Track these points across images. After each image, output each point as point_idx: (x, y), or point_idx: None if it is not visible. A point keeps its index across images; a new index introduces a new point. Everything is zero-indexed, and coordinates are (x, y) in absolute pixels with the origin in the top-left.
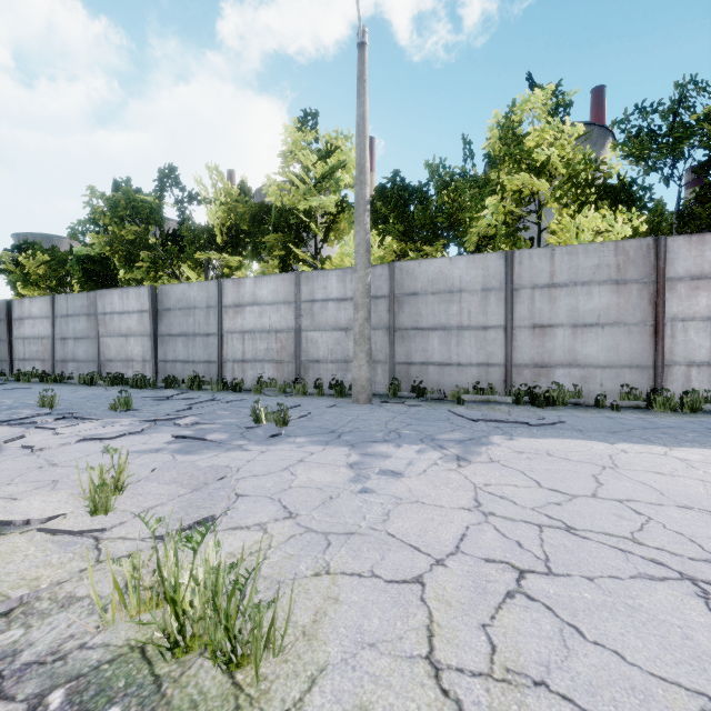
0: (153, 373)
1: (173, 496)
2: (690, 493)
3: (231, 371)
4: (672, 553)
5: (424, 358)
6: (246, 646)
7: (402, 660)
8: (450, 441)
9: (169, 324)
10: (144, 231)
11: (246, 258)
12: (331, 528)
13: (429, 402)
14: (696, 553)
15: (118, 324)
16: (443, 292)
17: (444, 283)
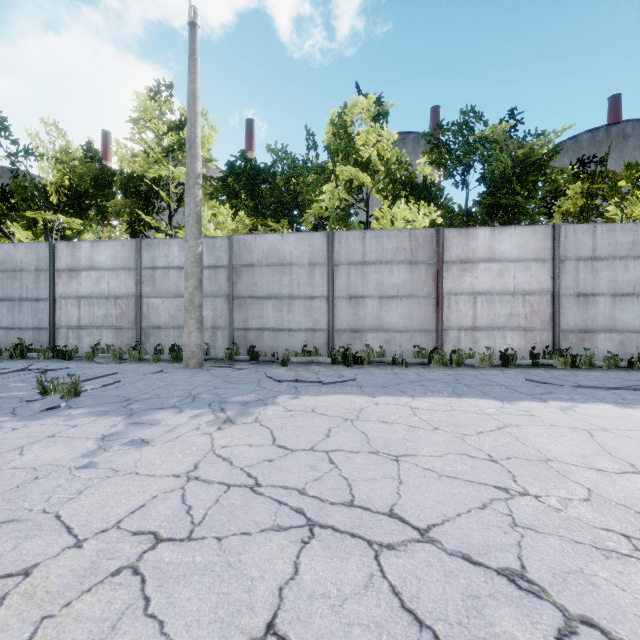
0: None
1: None
2: (390, 439)
3: (65, 338)
4: (321, 500)
5: (260, 324)
6: None
7: None
8: (237, 403)
9: None
10: None
11: (90, 221)
12: None
13: (259, 365)
14: (340, 497)
15: None
16: (276, 265)
17: (277, 257)
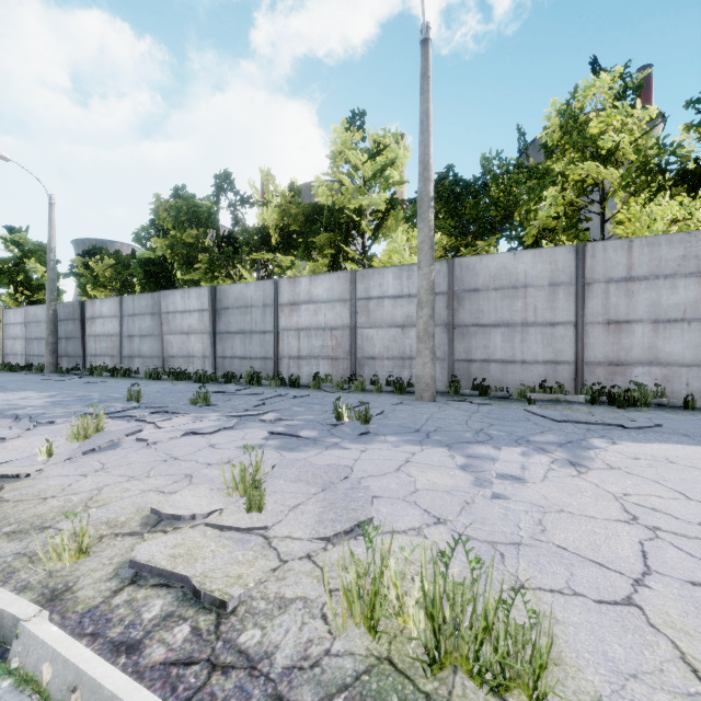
0: (213, 369)
1: (308, 494)
2: None
3: (287, 367)
4: None
5: (486, 355)
6: (512, 669)
7: (683, 697)
8: (549, 444)
9: (227, 322)
10: (204, 234)
11: (296, 257)
12: (491, 536)
13: (495, 401)
14: None
15: (180, 323)
16: (507, 288)
17: (508, 279)
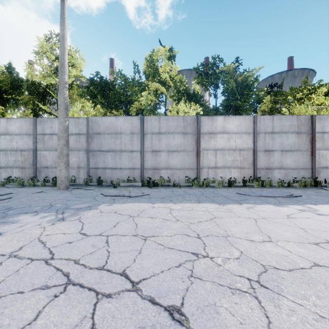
0: None
1: None
2: (149, 227)
3: None
4: (85, 266)
5: (104, 165)
6: None
7: None
8: (74, 209)
9: None
10: None
11: (9, 107)
12: None
13: (101, 187)
14: (98, 264)
15: None
16: (113, 133)
17: (113, 129)
